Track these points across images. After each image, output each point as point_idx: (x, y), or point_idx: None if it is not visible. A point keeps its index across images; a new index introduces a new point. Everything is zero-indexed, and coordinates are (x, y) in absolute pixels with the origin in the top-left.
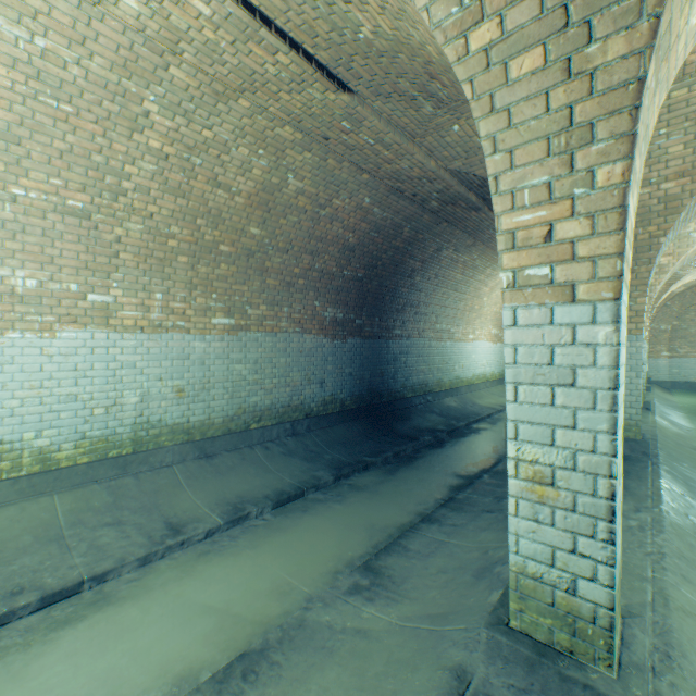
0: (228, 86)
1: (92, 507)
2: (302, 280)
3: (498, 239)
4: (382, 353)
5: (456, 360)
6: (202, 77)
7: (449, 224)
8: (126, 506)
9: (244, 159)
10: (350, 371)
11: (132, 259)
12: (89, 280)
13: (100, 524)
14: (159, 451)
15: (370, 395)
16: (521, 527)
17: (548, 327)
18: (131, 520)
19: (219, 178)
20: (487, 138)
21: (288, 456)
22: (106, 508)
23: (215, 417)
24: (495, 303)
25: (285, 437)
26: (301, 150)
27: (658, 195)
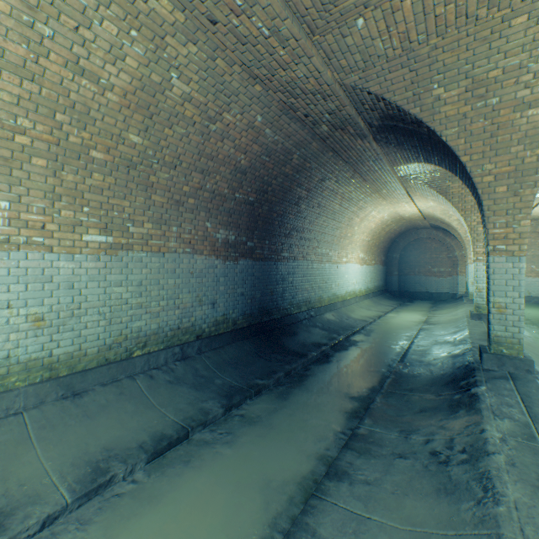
0: None
1: None
2: (193, 199)
3: None
4: (271, 274)
5: (333, 279)
6: None
7: (334, 154)
8: None
9: (112, 40)
10: (242, 291)
11: None
12: None
13: None
14: (3, 397)
15: (261, 313)
16: None
17: None
18: None
19: (81, 62)
20: None
21: (175, 384)
22: None
23: (88, 346)
24: (363, 232)
25: (173, 362)
26: (185, 40)
27: None
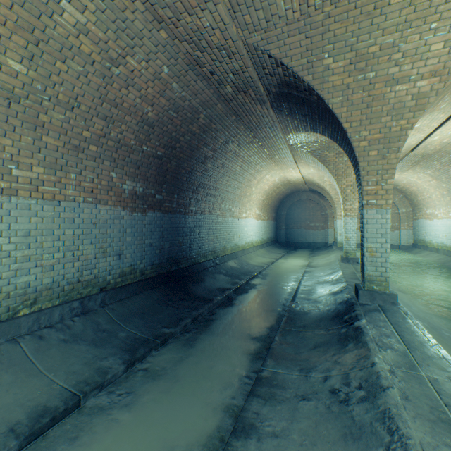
0: None
1: None
2: (95, 146)
3: None
4: (180, 226)
5: (235, 232)
6: None
7: (237, 118)
8: None
9: None
10: (151, 242)
11: None
12: None
13: None
14: None
15: (169, 262)
16: None
17: None
18: None
19: None
20: None
21: (71, 343)
22: None
23: None
24: (259, 193)
25: (71, 318)
26: None
27: (413, 92)
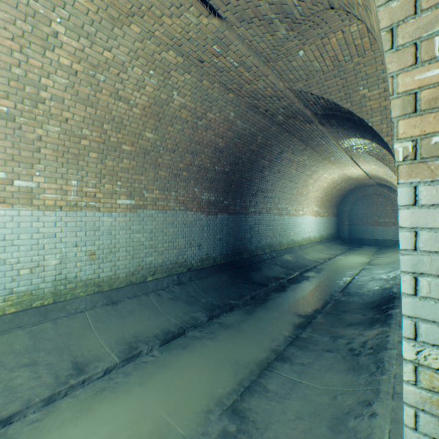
0: (121, 12)
1: (14, 350)
2: (185, 172)
3: (393, 104)
4: (242, 225)
5: (291, 228)
6: (99, 2)
7: (289, 134)
8: (43, 347)
9: (138, 77)
10: (220, 237)
11: (51, 154)
12: (15, 169)
13: (18, 365)
14: (74, 301)
15: (233, 253)
16: None
17: None
18: (44, 360)
19: (119, 93)
20: None
21: (174, 300)
22: (25, 350)
23: (120, 272)
24: (316, 190)
25: (173, 286)
26: (183, 72)
27: None
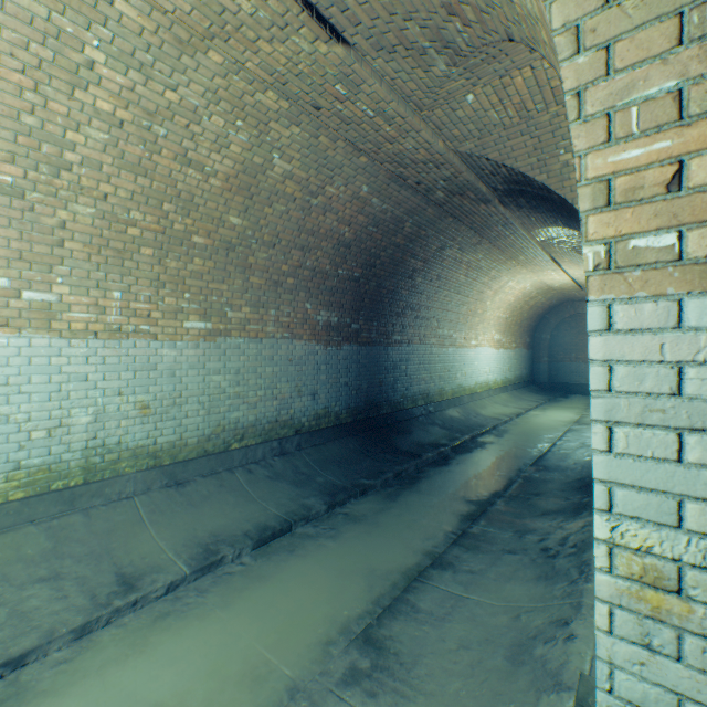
0: (194, 32)
1: (24, 556)
2: (292, 278)
3: (580, 193)
4: (380, 361)
5: (458, 367)
6: (159, 17)
7: (455, 219)
8: (69, 553)
9: (219, 131)
10: (346, 381)
11: (81, 249)
12: (24, 273)
13: (31, 580)
14: (117, 481)
15: (367, 407)
16: (619, 653)
17: (672, 333)
18: (72, 572)
19: (189, 154)
20: (565, 30)
21: (275, 480)
22: (41, 557)
23: (189, 436)
24: (498, 308)
25: (272, 458)
26: (288, 123)
27: None
